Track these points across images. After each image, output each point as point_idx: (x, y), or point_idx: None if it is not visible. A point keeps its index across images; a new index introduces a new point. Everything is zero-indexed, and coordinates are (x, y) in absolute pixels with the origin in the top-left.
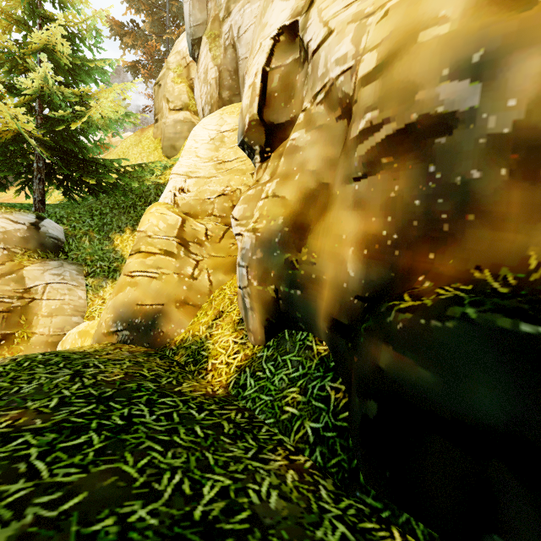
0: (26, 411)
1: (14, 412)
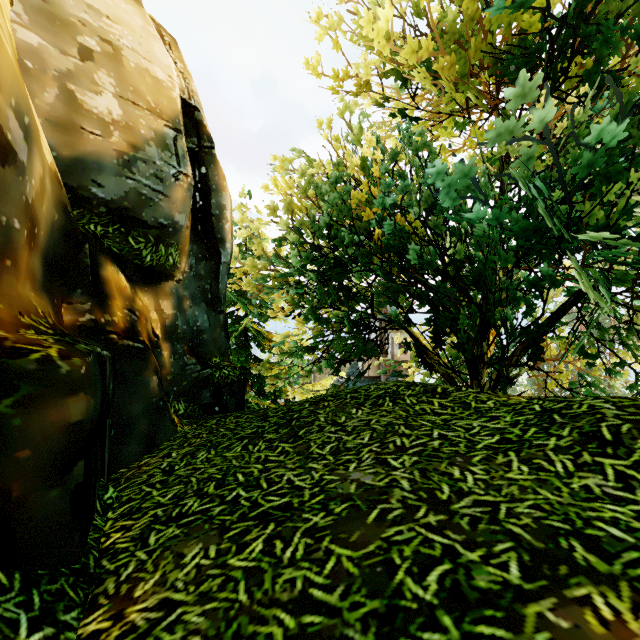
0: None
1: None
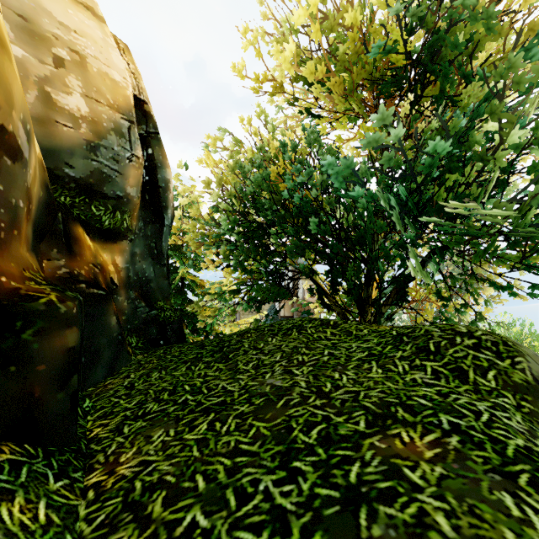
0: (419, 456)
1: (429, 453)
